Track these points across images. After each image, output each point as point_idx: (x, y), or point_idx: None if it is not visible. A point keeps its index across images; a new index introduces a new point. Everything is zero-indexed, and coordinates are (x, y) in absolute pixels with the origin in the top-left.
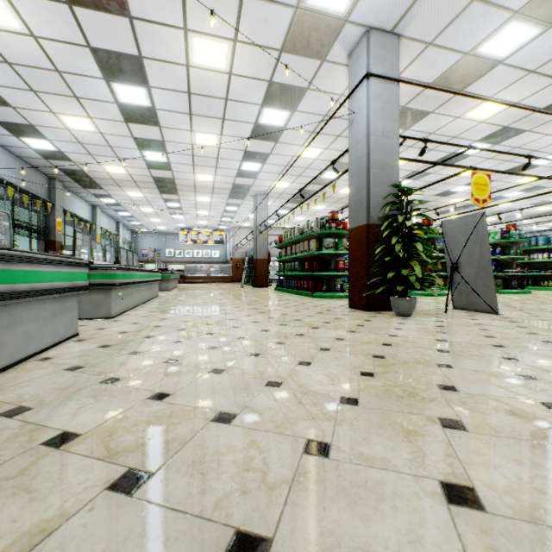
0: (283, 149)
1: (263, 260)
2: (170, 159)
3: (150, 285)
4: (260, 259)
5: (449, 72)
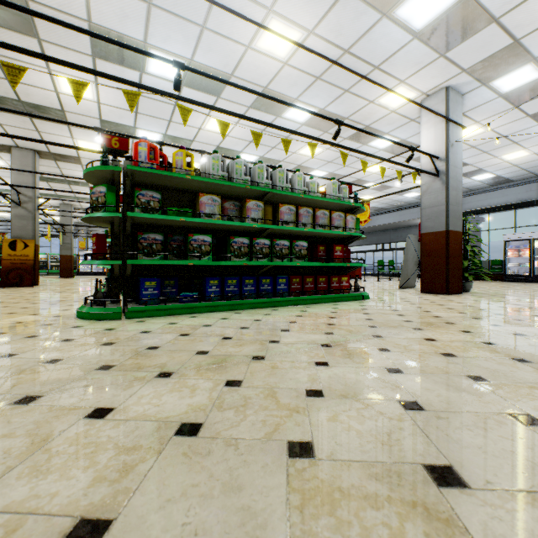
0: None
1: None
2: None
3: None
4: None
5: (373, 131)
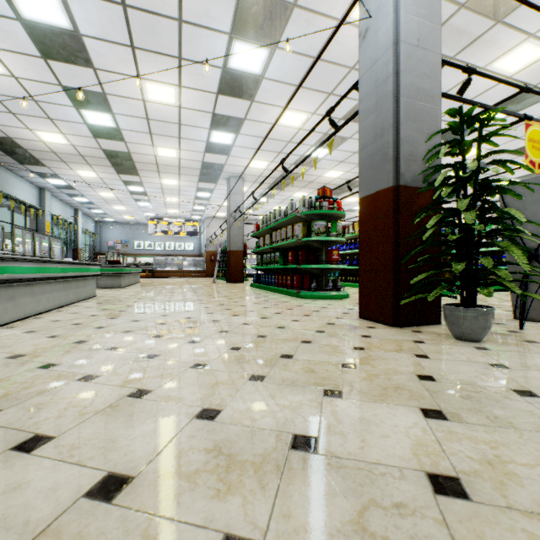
0: (260, 113)
1: (238, 251)
2: (119, 123)
3: (73, 283)
4: (234, 250)
5: None
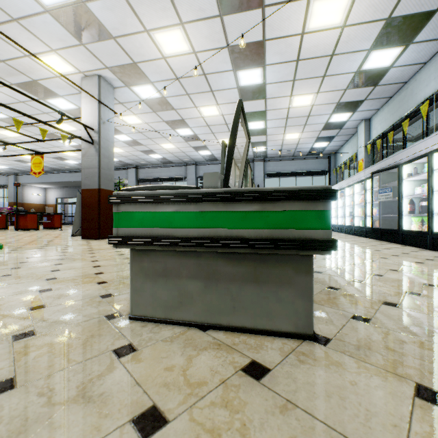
0: None
1: None
2: None
3: None
4: None
5: (45, 88)
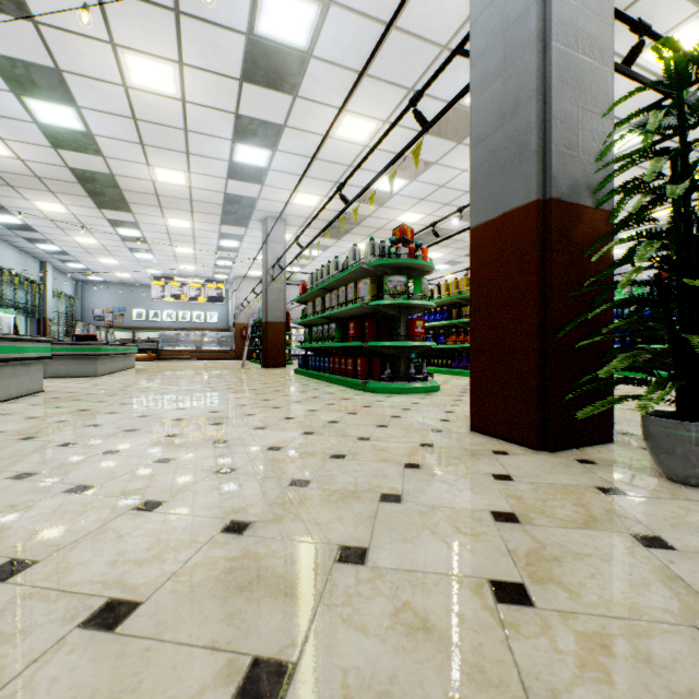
0: (308, 116)
1: (278, 323)
2: (90, 124)
3: None
4: (272, 322)
5: None
